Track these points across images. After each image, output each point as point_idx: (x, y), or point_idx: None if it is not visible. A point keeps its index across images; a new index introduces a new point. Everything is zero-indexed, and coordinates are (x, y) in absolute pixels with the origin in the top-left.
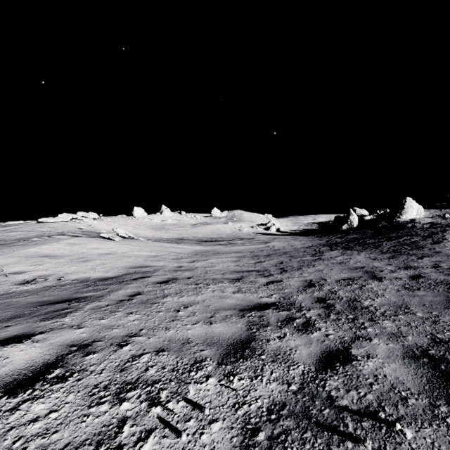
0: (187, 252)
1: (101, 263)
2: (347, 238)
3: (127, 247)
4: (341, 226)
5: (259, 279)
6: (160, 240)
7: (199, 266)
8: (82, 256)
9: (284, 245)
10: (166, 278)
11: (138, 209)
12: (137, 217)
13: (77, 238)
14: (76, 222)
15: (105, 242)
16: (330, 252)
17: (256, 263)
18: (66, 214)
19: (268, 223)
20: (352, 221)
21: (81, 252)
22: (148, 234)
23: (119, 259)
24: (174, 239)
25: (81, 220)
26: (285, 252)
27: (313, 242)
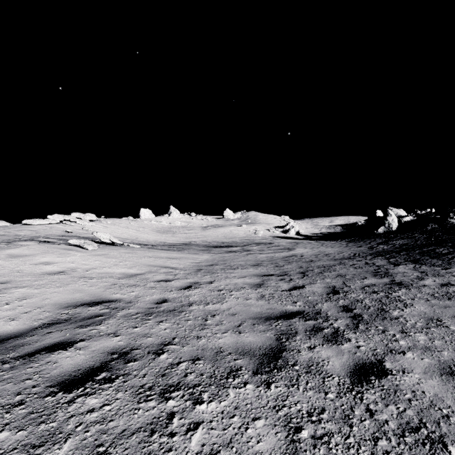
0: (186, 265)
1: (22, 295)
2: (395, 245)
3: (98, 259)
4: (376, 229)
5: (322, 354)
6: (161, 245)
7: (195, 300)
8: (4, 280)
9: (315, 254)
10: (107, 349)
11: (145, 210)
12: (143, 219)
13: (30, 247)
14: (68, 224)
15: (69, 252)
16: (396, 267)
17: (291, 290)
18: (57, 215)
19: (286, 226)
20: (390, 222)
21: (16, 269)
22: (151, 238)
23: (65, 283)
24: (179, 244)
25: (75, 222)
26: (325, 265)
27: (351, 249)
